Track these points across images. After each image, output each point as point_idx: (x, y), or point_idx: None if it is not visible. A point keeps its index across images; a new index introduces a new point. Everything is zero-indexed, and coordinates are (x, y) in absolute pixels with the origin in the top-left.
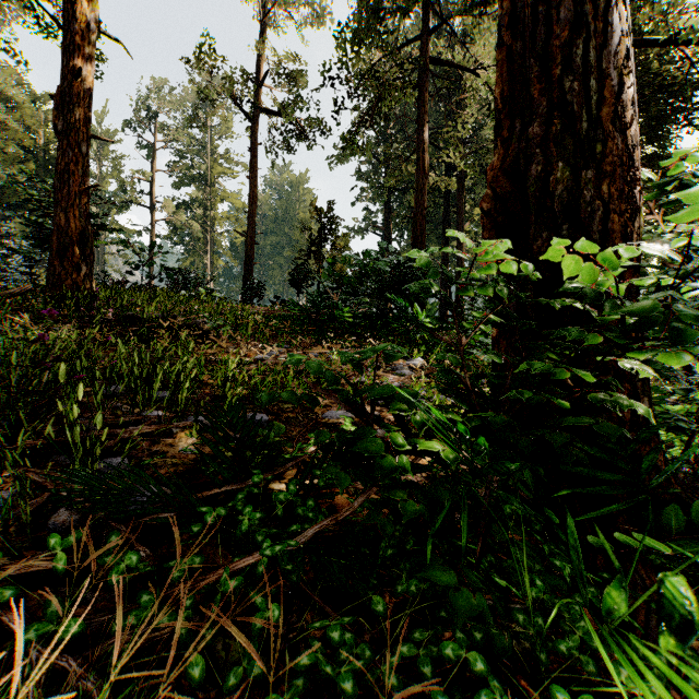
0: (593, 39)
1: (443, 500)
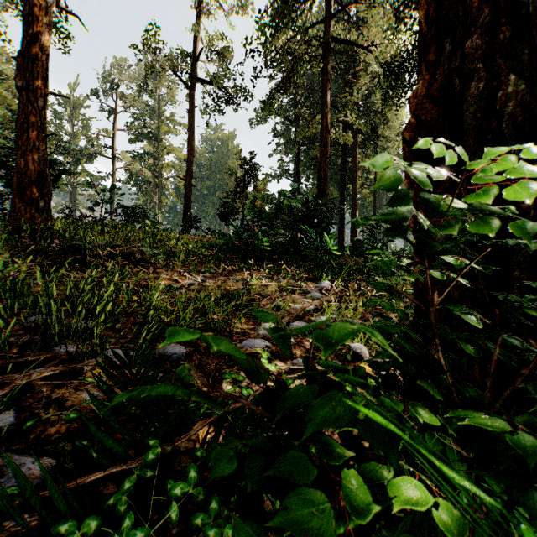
0: None
1: None
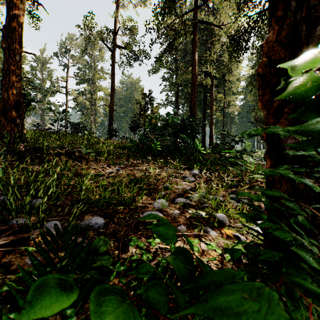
0: None
1: None
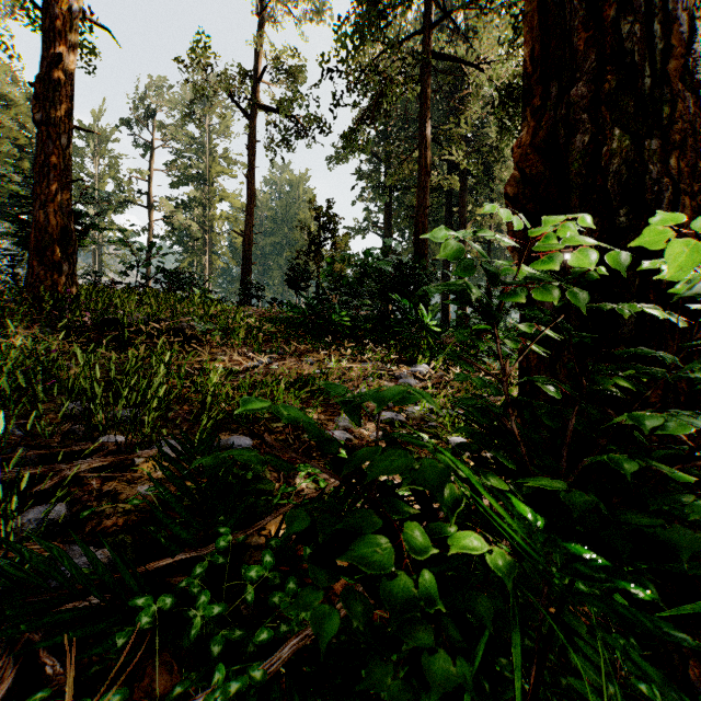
0: None
1: (488, 621)
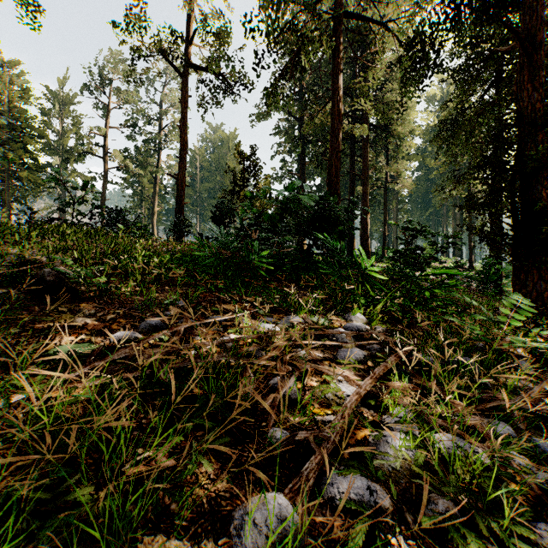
0: None
1: None
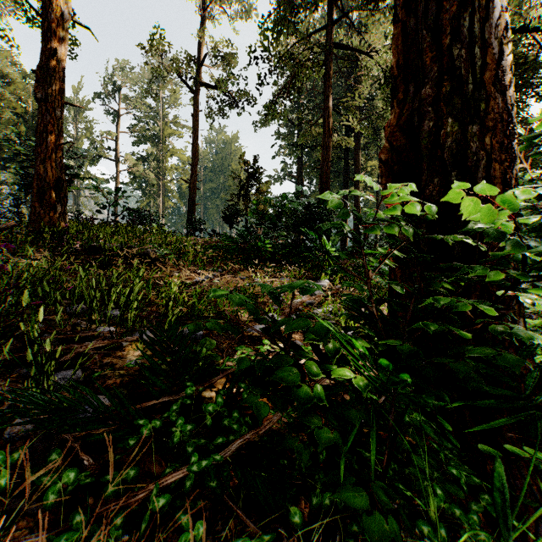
0: (477, 14)
1: (355, 421)
